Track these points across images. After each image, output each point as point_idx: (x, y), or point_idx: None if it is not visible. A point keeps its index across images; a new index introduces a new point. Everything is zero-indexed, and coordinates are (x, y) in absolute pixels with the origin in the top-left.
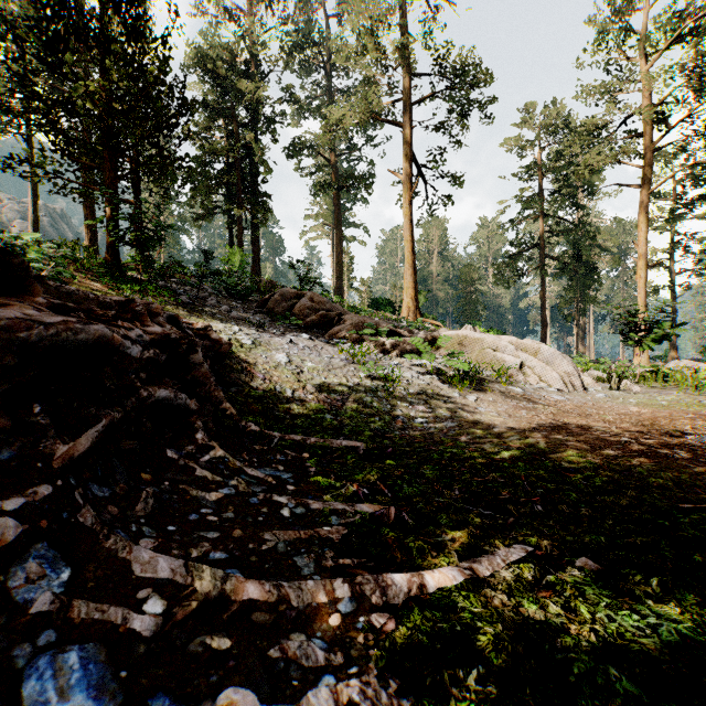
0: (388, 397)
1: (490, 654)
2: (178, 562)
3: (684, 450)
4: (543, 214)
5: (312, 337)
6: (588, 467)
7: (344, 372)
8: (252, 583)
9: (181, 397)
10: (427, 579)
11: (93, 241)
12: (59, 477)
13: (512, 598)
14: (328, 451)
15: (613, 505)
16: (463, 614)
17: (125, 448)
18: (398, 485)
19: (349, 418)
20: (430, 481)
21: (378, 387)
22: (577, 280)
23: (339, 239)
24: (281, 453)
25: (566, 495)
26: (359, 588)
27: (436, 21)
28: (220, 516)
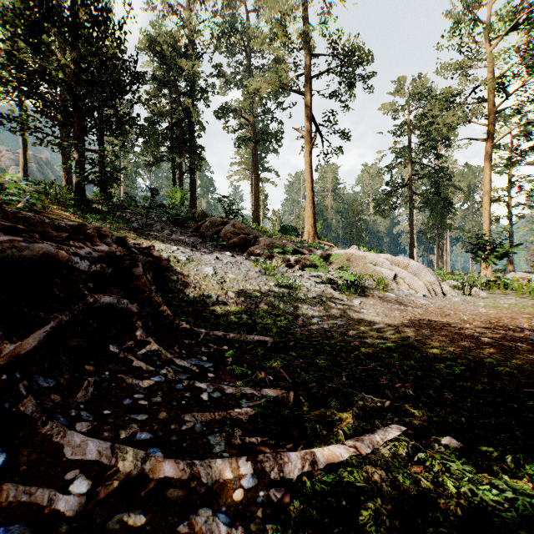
0: (292, 301)
1: (370, 528)
2: (105, 444)
3: (524, 344)
4: (411, 161)
5: (234, 254)
6: (449, 357)
7: (258, 281)
8: (168, 462)
9: (123, 302)
10: (318, 457)
11: (69, 181)
12: (5, 372)
13: (389, 473)
14: (243, 344)
15: (470, 390)
16: (348, 489)
17: (71, 345)
18: (297, 373)
19: (260, 318)
20: (323, 369)
21: (284, 293)
22: (437, 212)
23: (256, 181)
24: (206, 346)
25: (432, 381)
26: (260, 465)
27: (330, 14)
28: (149, 401)
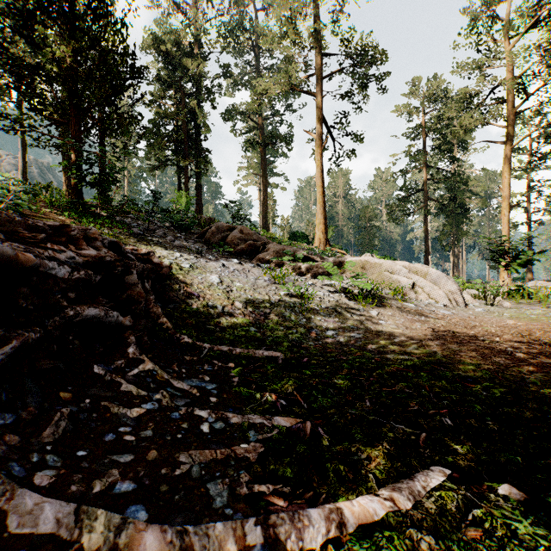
0: (304, 312)
1: None
2: (68, 507)
3: None
4: (426, 165)
5: (241, 261)
6: (484, 377)
7: (267, 291)
8: (152, 529)
9: (112, 315)
10: (346, 515)
11: (69, 186)
12: None
13: (440, 540)
14: (251, 361)
15: (518, 418)
16: None
17: (42, 368)
18: (313, 396)
19: (270, 330)
20: (343, 392)
21: (296, 304)
22: (453, 218)
23: (265, 186)
24: (209, 364)
25: (471, 407)
26: (272, 531)
27: (341, 12)
28: (137, 435)
